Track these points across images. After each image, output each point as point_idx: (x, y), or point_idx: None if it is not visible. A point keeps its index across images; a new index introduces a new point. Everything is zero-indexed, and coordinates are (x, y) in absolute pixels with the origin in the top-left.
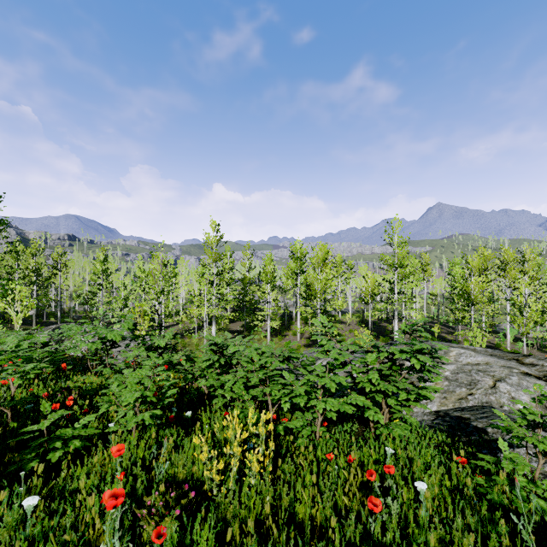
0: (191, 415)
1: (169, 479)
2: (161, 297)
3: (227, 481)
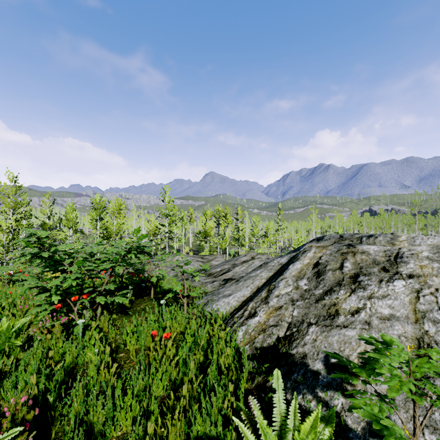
0: None
1: None
2: None
3: None
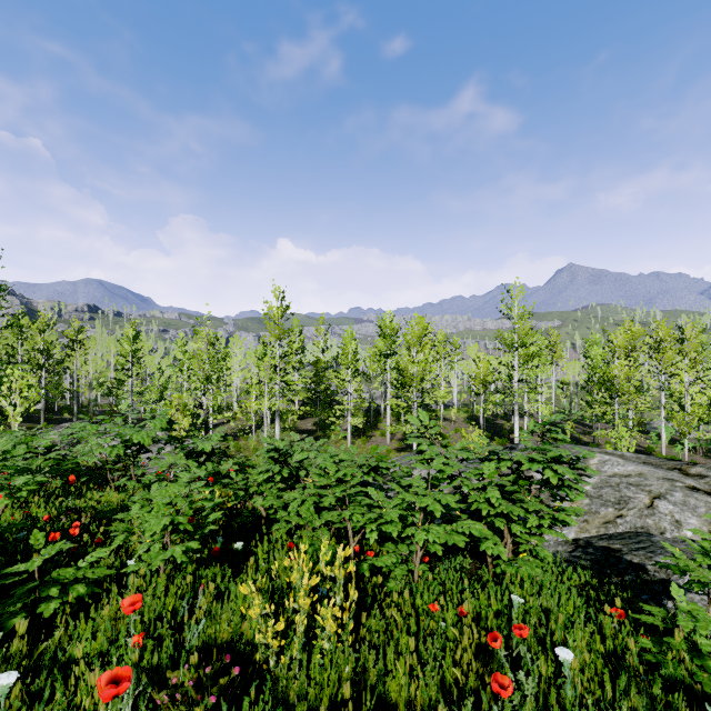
0: (243, 547)
1: (208, 641)
2: (206, 386)
3: (290, 646)
